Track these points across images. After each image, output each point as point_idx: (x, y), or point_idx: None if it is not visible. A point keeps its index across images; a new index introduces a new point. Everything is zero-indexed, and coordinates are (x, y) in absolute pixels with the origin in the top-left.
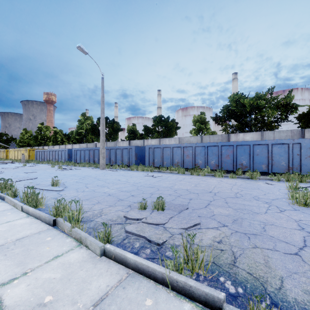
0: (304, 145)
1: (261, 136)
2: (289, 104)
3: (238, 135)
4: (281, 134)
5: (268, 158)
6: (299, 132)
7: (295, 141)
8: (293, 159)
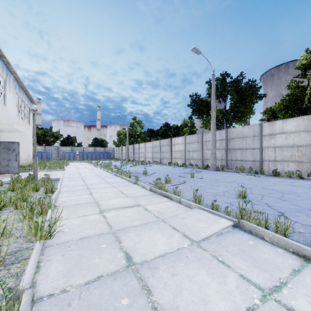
0: (50, 153)
1: (45, 148)
2: (57, 136)
3: None
4: (52, 148)
5: (41, 156)
6: (58, 148)
7: (48, 152)
8: (48, 156)
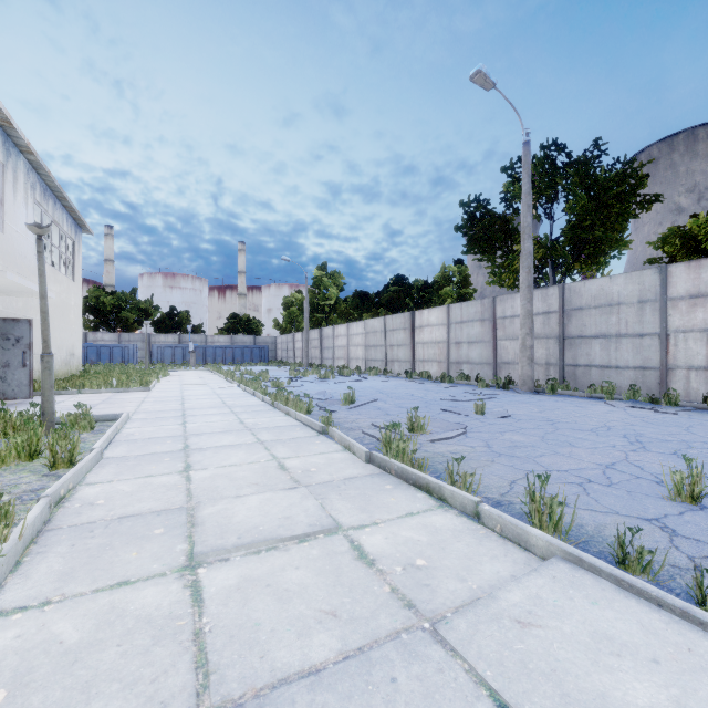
0: (131, 348)
1: (119, 337)
2: (146, 310)
3: (97, 335)
4: (135, 337)
5: (110, 356)
6: (148, 336)
7: (126, 345)
8: (125, 356)
